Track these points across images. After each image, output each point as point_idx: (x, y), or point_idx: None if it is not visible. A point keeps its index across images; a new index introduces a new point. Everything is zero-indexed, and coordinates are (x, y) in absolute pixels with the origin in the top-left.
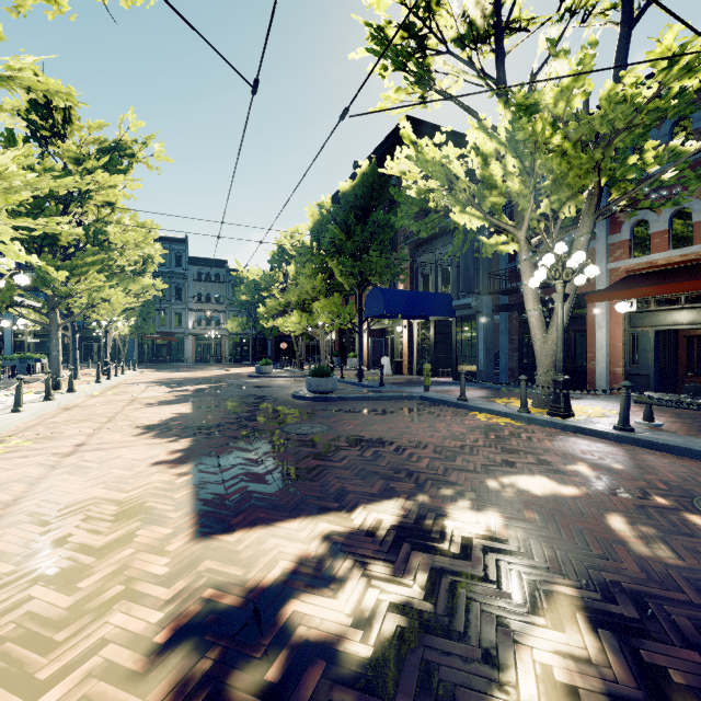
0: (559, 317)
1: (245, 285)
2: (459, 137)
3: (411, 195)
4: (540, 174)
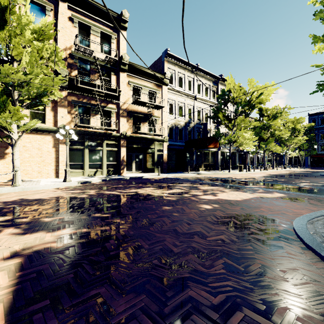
0: None
1: None
2: None
3: None
4: None
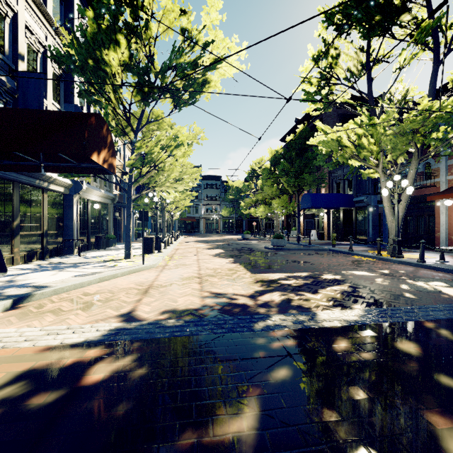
0: (395, 210)
1: (232, 190)
2: (360, 99)
3: (323, 153)
4: (383, 146)
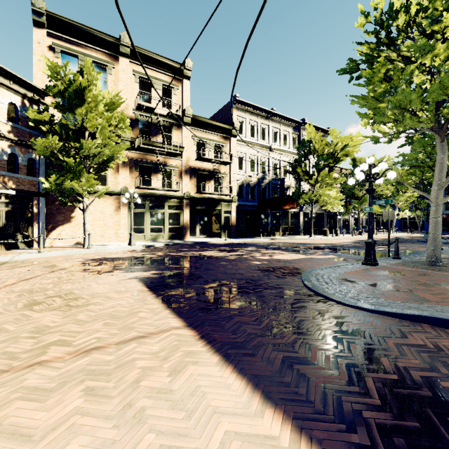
0: None
1: None
2: None
3: None
4: None
